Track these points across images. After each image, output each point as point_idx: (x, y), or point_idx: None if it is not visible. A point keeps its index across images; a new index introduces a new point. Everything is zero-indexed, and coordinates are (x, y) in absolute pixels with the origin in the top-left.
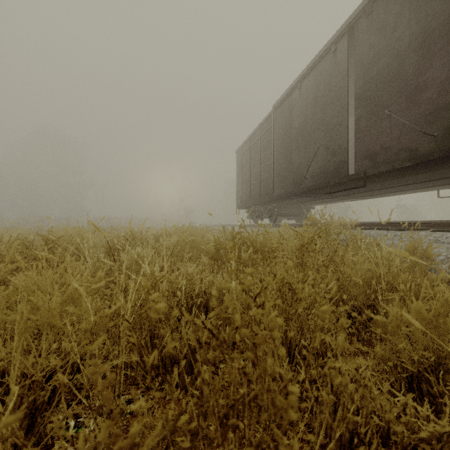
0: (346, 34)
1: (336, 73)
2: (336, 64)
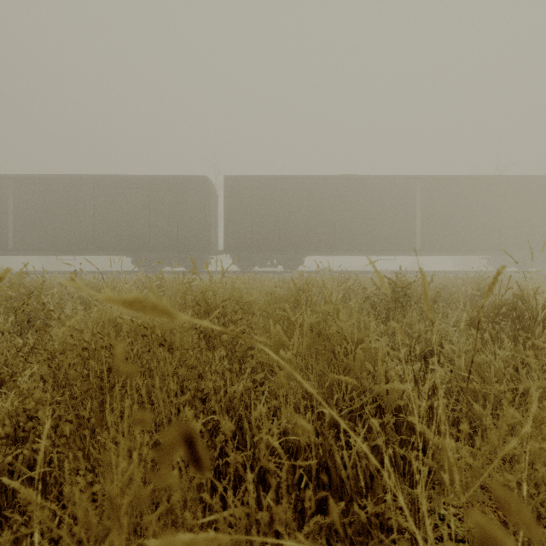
0: (8, 178)
1: (1, 193)
2: (1, 189)
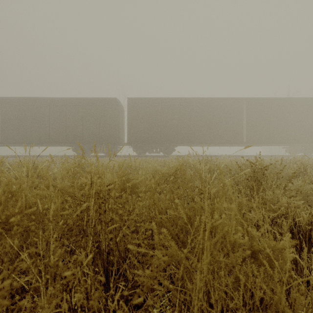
0: None
1: None
2: None
